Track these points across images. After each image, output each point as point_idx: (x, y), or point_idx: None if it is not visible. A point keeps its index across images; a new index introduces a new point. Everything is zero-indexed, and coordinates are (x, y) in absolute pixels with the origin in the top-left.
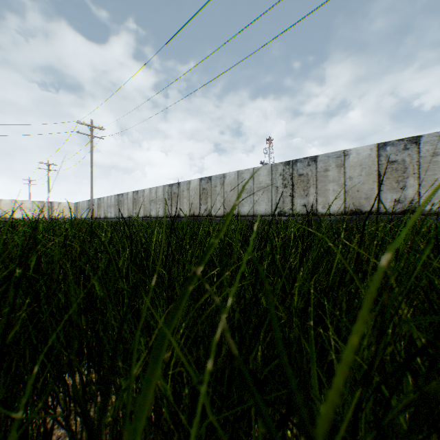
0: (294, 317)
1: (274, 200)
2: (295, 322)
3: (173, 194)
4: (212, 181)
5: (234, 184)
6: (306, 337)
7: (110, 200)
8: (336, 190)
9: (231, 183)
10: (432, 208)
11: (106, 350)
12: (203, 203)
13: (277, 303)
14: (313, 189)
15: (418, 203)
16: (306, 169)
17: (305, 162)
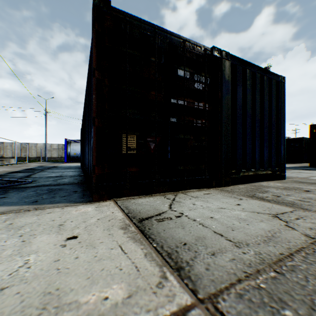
0: None
1: None
2: None
3: None
4: None
5: None
6: None
7: None
8: (11, 151)
9: None
10: (32, 157)
11: None
12: None
13: None
14: (3, 150)
15: (29, 156)
16: (1, 145)
17: (0, 143)
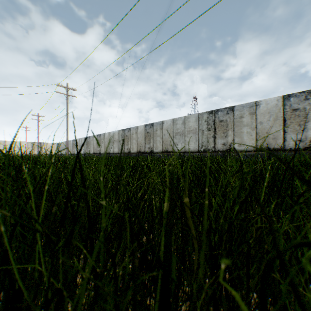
0: None
1: (200, 140)
2: None
3: (125, 137)
4: (153, 127)
5: (170, 129)
6: None
7: (81, 141)
8: (249, 132)
9: (168, 128)
10: None
11: None
12: (147, 143)
13: None
14: (231, 131)
15: None
16: (225, 116)
17: (225, 111)
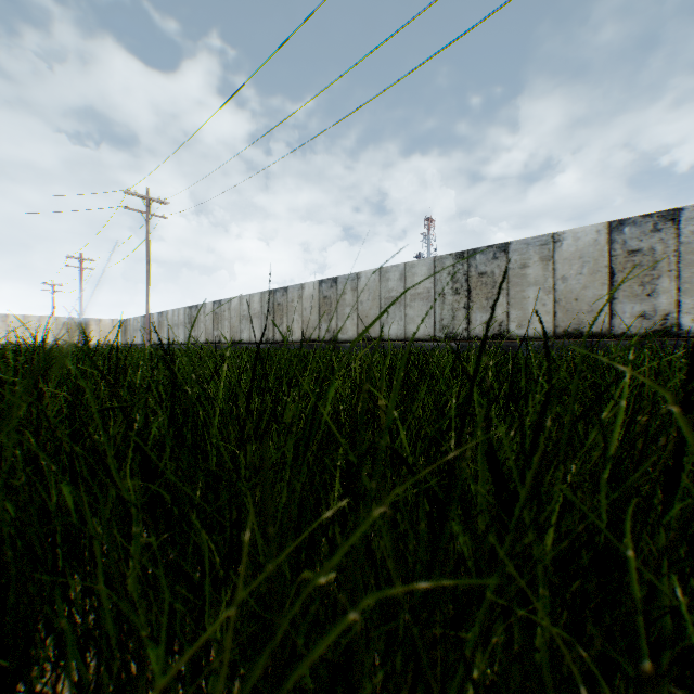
0: (541, 587)
1: (439, 315)
2: (544, 597)
3: (277, 306)
4: (338, 285)
5: (374, 289)
6: (556, 616)
7: (177, 315)
8: (540, 299)
9: (369, 288)
10: None
11: (95, 638)
12: (324, 321)
13: (528, 590)
14: (503, 297)
15: (677, 320)
16: (490, 264)
17: (489, 253)
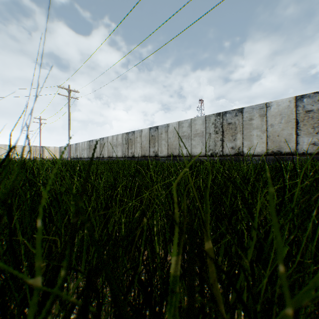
0: None
1: (208, 144)
2: None
3: (129, 140)
4: (158, 130)
5: (176, 132)
6: None
7: (83, 145)
8: (259, 135)
9: (173, 131)
10: None
11: None
12: (151, 147)
13: None
14: (240, 135)
15: None
16: (234, 119)
17: (233, 113)
